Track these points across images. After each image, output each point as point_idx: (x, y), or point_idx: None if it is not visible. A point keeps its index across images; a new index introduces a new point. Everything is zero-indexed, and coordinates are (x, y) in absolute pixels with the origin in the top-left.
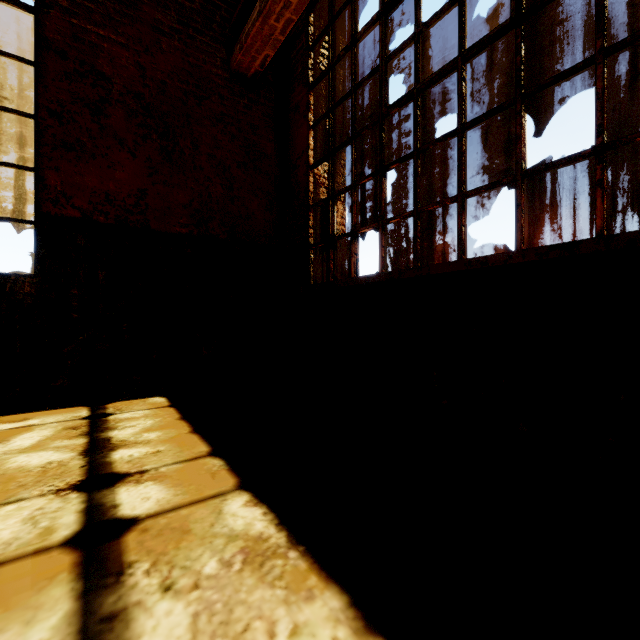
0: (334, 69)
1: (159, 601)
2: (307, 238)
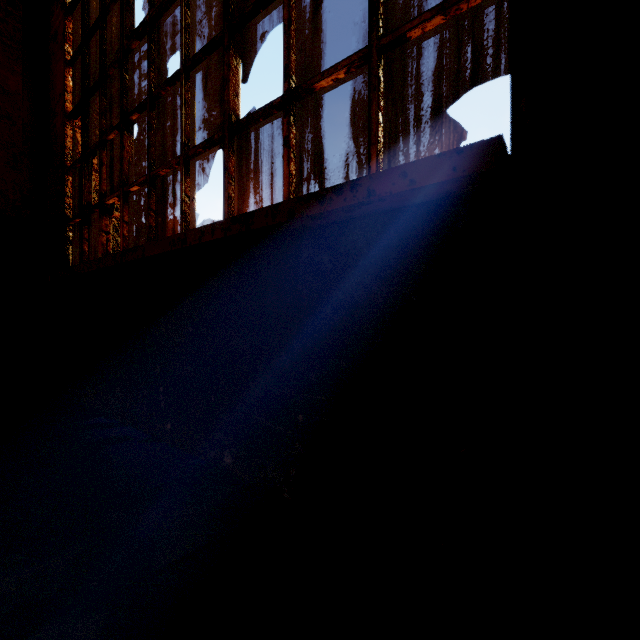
0: None
1: None
2: (63, 210)
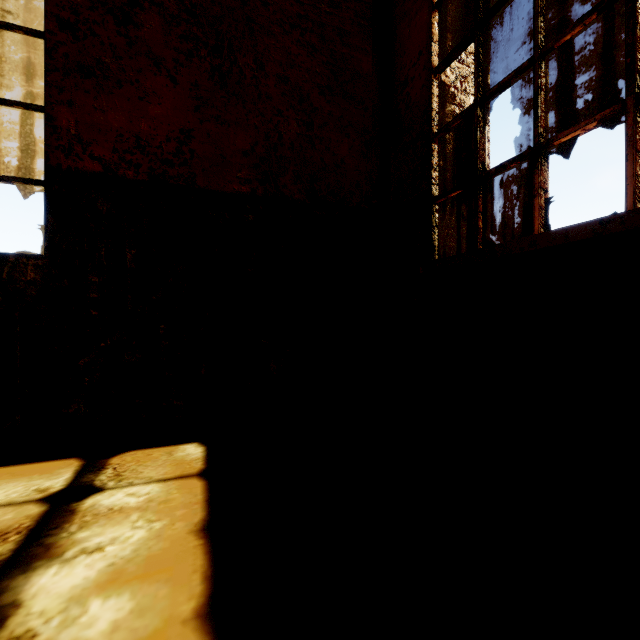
0: None
1: None
2: (428, 187)
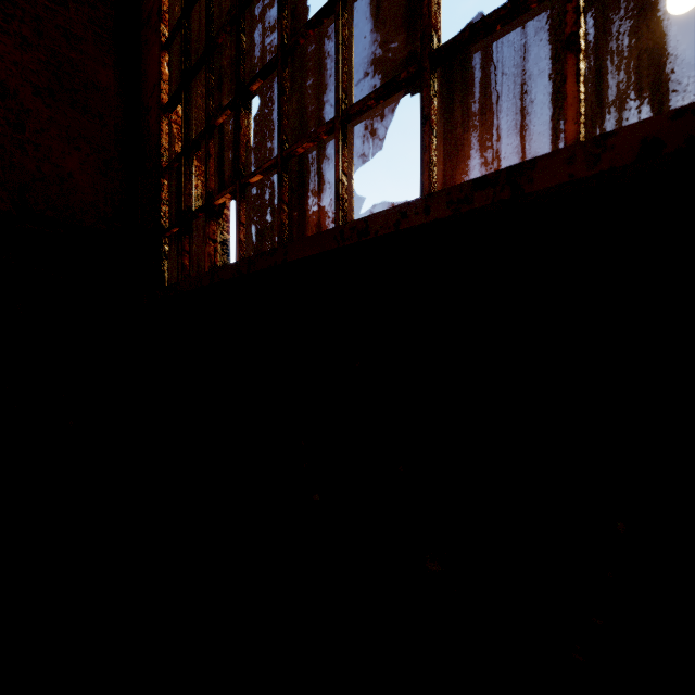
0: None
1: None
2: (158, 219)
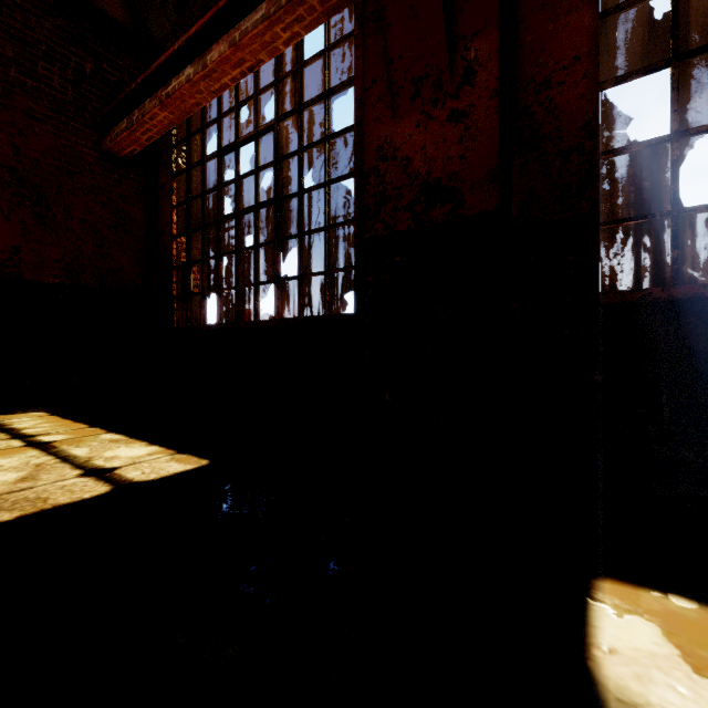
0: (191, 171)
1: (76, 448)
2: (171, 291)
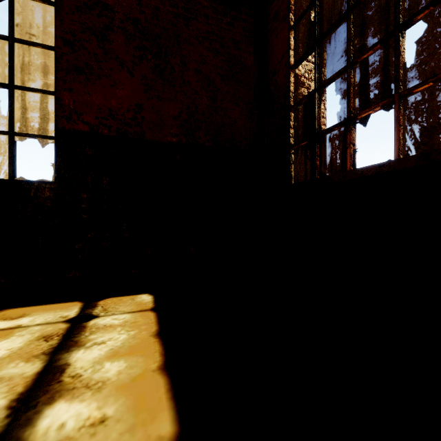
0: None
1: None
2: (287, 139)
